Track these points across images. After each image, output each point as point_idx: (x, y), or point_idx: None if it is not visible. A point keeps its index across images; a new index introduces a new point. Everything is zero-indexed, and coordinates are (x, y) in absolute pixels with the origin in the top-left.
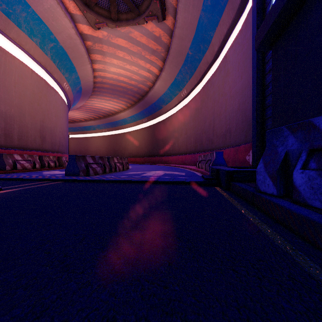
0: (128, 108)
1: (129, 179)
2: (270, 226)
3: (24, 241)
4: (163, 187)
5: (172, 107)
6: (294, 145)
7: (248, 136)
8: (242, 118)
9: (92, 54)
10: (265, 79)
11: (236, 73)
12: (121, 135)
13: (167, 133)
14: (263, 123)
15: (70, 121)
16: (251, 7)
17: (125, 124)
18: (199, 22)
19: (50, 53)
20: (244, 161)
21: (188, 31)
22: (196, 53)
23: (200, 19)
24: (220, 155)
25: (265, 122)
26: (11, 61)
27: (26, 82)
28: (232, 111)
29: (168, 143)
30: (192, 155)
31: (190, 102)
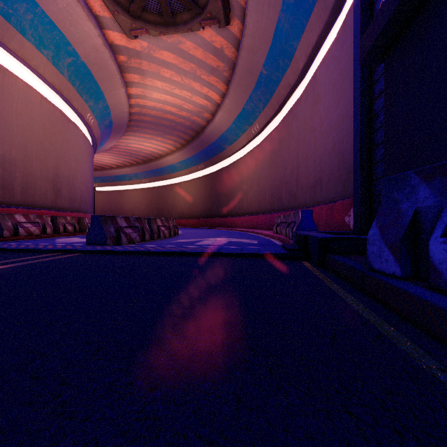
0: (178, 150)
1: (177, 250)
2: (396, 326)
3: (2, 355)
4: (227, 262)
5: (239, 149)
6: (429, 199)
7: (348, 188)
8: (339, 163)
9: (126, 73)
10: (374, 106)
11: (329, 99)
12: (167, 188)
13: (232, 185)
14: (371, 169)
15: (96, 168)
16: (352, 4)
17: (173, 172)
18: (278, 27)
19: (67, 71)
20: (342, 223)
21: (262, 41)
22: (273, 71)
23: (279, 23)
24: (308, 215)
25: (373, 168)
26: (12, 82)
27: (33, 113)
28: (324, 154)
29: (233, 199)
30: (267, 216)
31: (265, 142)
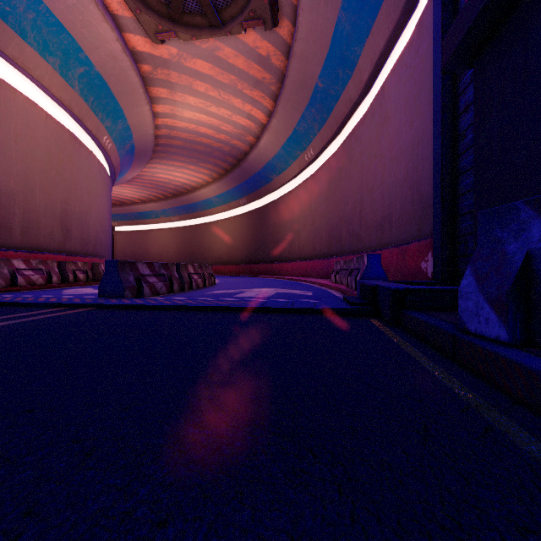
0: (214, 181)
1: (211, 305)
2: (509, 413)
3: None
4: (275, 320)
5: (290, 180)
6: None
7: (424, 227)
8: (413, 196)
9: (151, 86)
10: (459, 123)
11: (401, 118)
12: (202, 227)
13: (281, 223)
14: (455, 203)
15: (116, 203)
16: None
17: (209, 208)
18: (337, 30)
19: (78, 84)
20: (418, 271)
21: (318, 46)
22: (332, 84)
23: (339, 24)
24: (376, 260)
25: (458, 201)
26: (10, 96)
27: (36, 134)
28: (394, 185)
29: (282, 240)
30: (323, 261)
31: (321, 171)
